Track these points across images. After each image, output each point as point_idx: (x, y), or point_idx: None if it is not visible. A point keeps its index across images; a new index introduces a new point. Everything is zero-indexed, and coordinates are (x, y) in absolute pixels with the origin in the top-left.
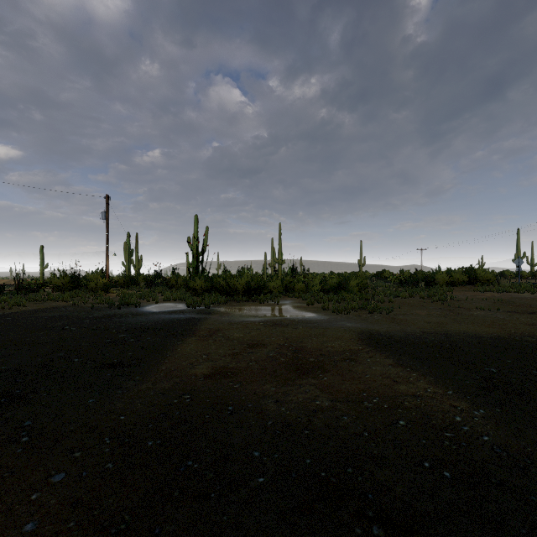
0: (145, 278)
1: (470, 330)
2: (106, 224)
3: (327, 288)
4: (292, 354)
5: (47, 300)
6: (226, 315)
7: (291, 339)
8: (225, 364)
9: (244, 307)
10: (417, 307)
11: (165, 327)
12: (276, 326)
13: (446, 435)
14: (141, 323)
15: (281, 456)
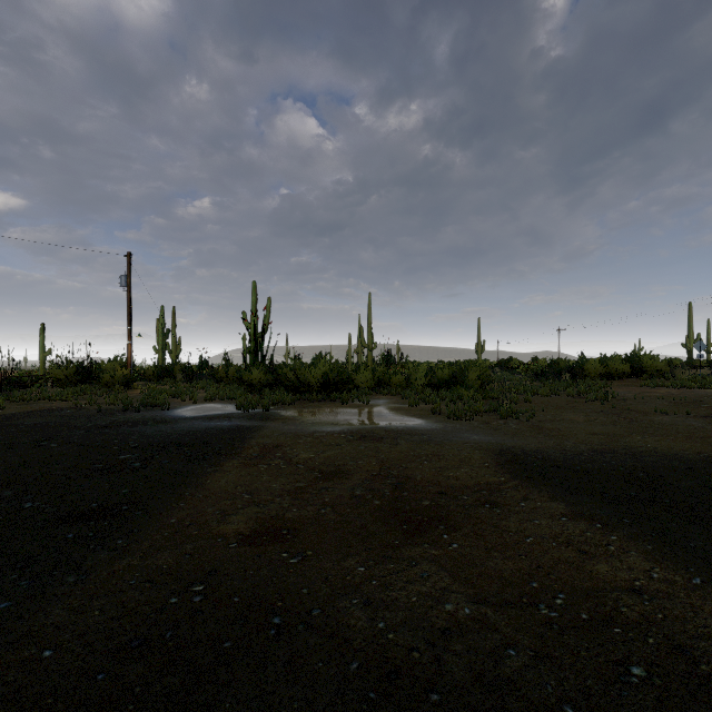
0: (184, 369)
1: (662, 446)
2: (128, 293)
3: (436, 382)
4: (392, 492)
5: (39, 400)
6: (291, 421)
7: (389, 463)
8: (279, 512)
9: (319, 409)
10: (568, 410)
11: (197, 442)
12: (365, 441)
13: None
14: (161, 435)
15: None
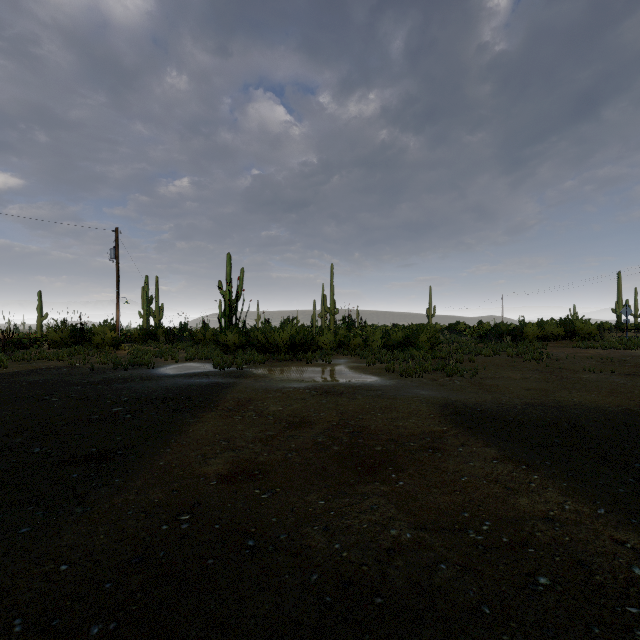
0: (166, 332)
1: (587, 400)
2: (116, 264)
3: (391, 343)
4: (349, 439)
5: (38, 359)
6: (262, 378)
7: (347, 414)
8: (252, 456)
9: (287, 368)
10: (507, 368)
11: (179, 397)
12: (327, 395)
13: (632, 613)
14: (148, 391)
15: None
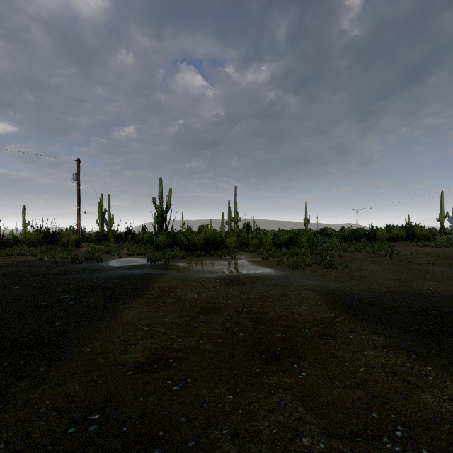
0: (115, 235)
1: (440, 289)
2: (78, 185)
3: (279, 243)
4: (253, 325)
5: (18, 255)
6: (183, 270)
7: (250, 301)
8: (168, 343)
9: (202, 262)
10: (368, 262)
11: (116, 285)
12: (233, 284)
13: None
14: (93, 280)
15: None
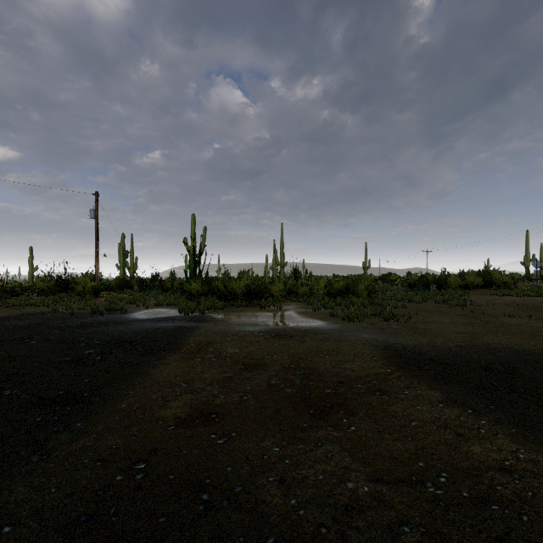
0: (139, 282)
1: (513, 343)
2: (96, 223)
3: (333, 291)
4: (301, 381)
5: (27, 305)
6: (221, 323)
7: (298, 357)
8: (209, 399)
9: (243, 313)
10: (436, 313)
11: (146, 339)
12: (279, 338)
13: None
14: (119, 334)
15: None
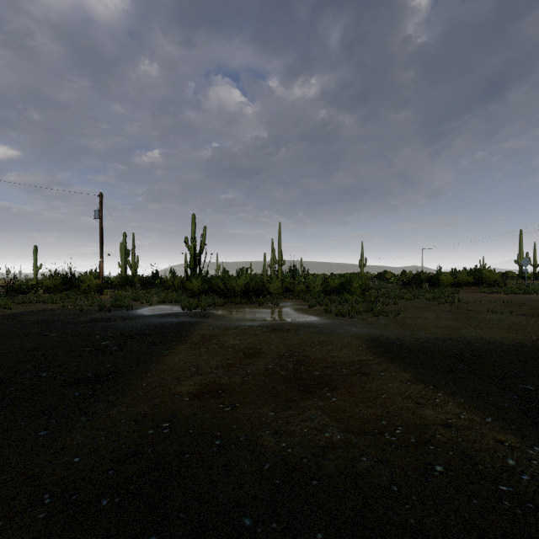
0: (141, 280)
1: (487, 336)
2: (100, 223)
3: (329, 289)
4: (294, 366)
5: (36, 302)
6: (222, 318)
7: (292, 347)
8: (216, 379)
9: (242, 310)
10: (424, 310)
11: (155, 333)
12: (276, 332)
13: (503, 490)
14: (129, 328)
15: (281, 525)
